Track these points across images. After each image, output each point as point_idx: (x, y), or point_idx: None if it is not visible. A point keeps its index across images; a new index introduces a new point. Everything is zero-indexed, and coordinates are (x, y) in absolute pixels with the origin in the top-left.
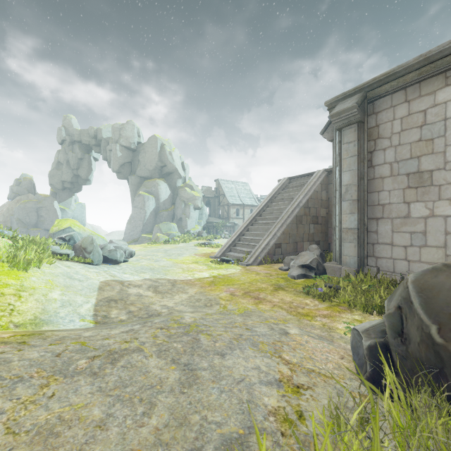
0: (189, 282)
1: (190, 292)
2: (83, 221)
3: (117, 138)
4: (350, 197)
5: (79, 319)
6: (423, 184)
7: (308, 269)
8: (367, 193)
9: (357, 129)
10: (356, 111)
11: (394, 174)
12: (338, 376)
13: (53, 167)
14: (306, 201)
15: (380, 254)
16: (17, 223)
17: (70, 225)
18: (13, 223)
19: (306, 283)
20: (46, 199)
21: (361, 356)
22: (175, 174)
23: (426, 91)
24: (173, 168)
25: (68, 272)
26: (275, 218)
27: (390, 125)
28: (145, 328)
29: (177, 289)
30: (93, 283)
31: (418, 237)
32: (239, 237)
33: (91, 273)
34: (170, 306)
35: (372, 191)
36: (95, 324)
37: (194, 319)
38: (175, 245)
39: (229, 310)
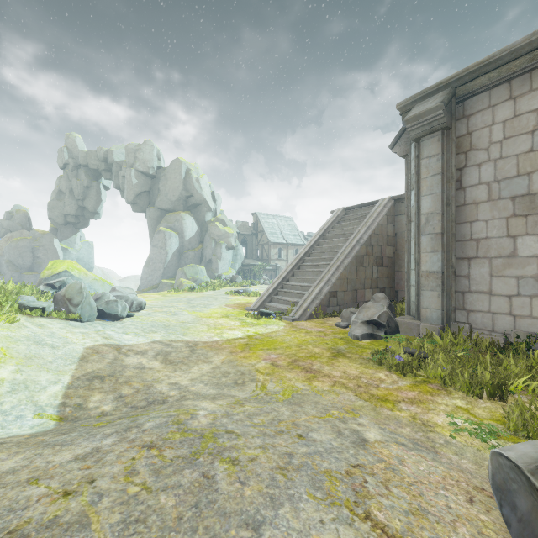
0: (215, 345)
1: (215, 361)
2: (91, 264)
3: (132, 161)
4: (432, 230)
5: (34, 414)
6: (535, 210)
7: (375, 326)
8: (455, 224)
9: (442, 138)
10: (442, 113)
11: (494, 198)
12: None
13: (53, 197)
14: (368, 237)
15: (474, 307)
16: (7, 266)
17: (66, 268)
18: (2, 266)
19: (375, 346)
20: (44, 236)
21: (523, 514)
22: (203, 206)
23: None
24: (201, 199)
25: (38, 334)
26: (328, 258)
27: (487, 132)
28: (121, 447)
29: (196, 356)
30: (73, 350)
31: (529, 283)
32: (283, 284)
33: (75, 334)
34: (184, 384)
35: (462, 221)
36: (58, 422)
37: (212, 418)
38: (202, 293)
39: (269, 393)
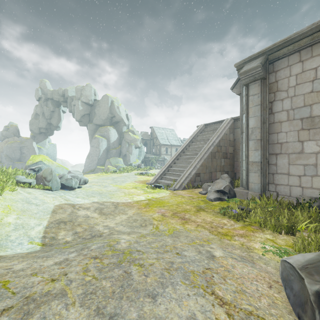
0: (129, 204)
1: (129, 213)
2: (54, 157)
3: (79, 96)
4: (255, 137)
5: (28, 242)
6: (314, 126)
7: (222, 193)
8: (268, 134)
9: (260, 84)
10: (260, 70)
11: (291, 119)
12: (278, 319)
13: (33, 117)
14: (218, 141)
15: (279, 182)
16: (5, 158)
17: (41, 160)
18: (3, 158)
19: (221, 205)
20: (27, 140)
21: (296, 292)
22: (121, 122)
23: (317, 52)
24: (120, 118)
25: (28, 197)
26: (195, 154)
27: (286, 81)
28: (79, 258)
29: (118, 210)
30: (48, 207)
31: (311, 168)
32: (168, 168)
33: (49, 197)
34: (112, 226)
35: (272, 132)
36: (42, 246)
37: (129, 243)
38: (121, 174)
39: (160, 231)
